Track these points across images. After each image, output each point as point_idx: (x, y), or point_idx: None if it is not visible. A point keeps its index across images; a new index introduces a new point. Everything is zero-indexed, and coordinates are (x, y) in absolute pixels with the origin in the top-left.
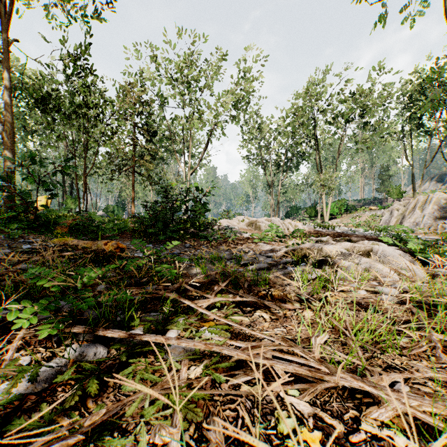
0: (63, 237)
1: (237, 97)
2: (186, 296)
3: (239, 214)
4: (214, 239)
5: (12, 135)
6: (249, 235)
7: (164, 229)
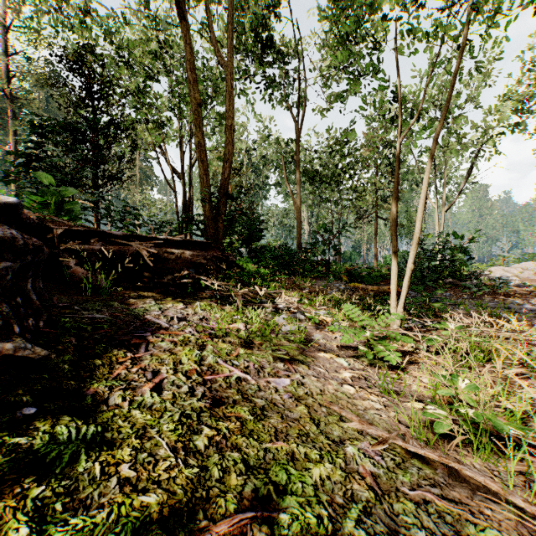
0: (353, 283)
1: (521, 97)
2: (454, 320)
3: (533, 255)
4: (478, 290)
5: (300, 210)
6: (534, 287)
7: (422, 278)
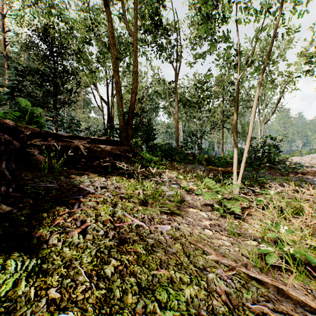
0: (209, 166)
1: (310, 55)
2: None
3: None
4: (285, 170)
5: (177, 123)
6: None
7: (251, 163)
